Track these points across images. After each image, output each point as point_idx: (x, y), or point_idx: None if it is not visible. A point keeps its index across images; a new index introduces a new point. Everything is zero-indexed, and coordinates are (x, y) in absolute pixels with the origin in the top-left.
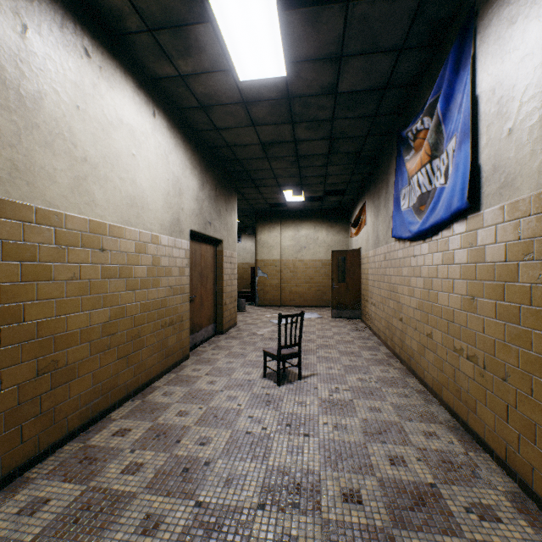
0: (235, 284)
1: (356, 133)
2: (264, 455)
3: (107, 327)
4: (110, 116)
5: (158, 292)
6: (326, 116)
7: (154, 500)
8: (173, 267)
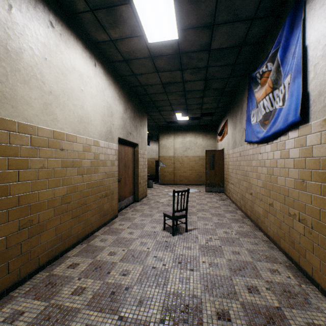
0: (146, 171)
1: (221, 76)
2: (164, 283)
3: (65, 198)
4: (67, 65)
5: (98, 176)
6: (203, 65)
7: (91, 314)
8: (107, 160)
